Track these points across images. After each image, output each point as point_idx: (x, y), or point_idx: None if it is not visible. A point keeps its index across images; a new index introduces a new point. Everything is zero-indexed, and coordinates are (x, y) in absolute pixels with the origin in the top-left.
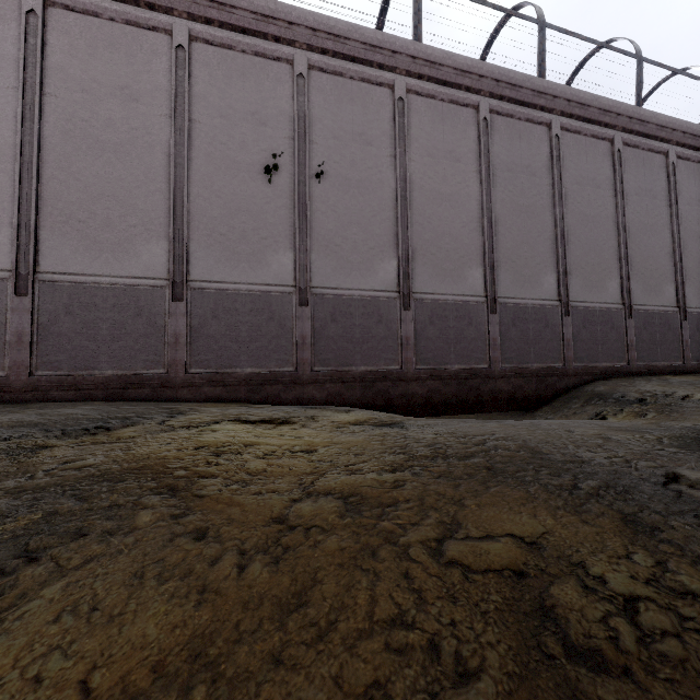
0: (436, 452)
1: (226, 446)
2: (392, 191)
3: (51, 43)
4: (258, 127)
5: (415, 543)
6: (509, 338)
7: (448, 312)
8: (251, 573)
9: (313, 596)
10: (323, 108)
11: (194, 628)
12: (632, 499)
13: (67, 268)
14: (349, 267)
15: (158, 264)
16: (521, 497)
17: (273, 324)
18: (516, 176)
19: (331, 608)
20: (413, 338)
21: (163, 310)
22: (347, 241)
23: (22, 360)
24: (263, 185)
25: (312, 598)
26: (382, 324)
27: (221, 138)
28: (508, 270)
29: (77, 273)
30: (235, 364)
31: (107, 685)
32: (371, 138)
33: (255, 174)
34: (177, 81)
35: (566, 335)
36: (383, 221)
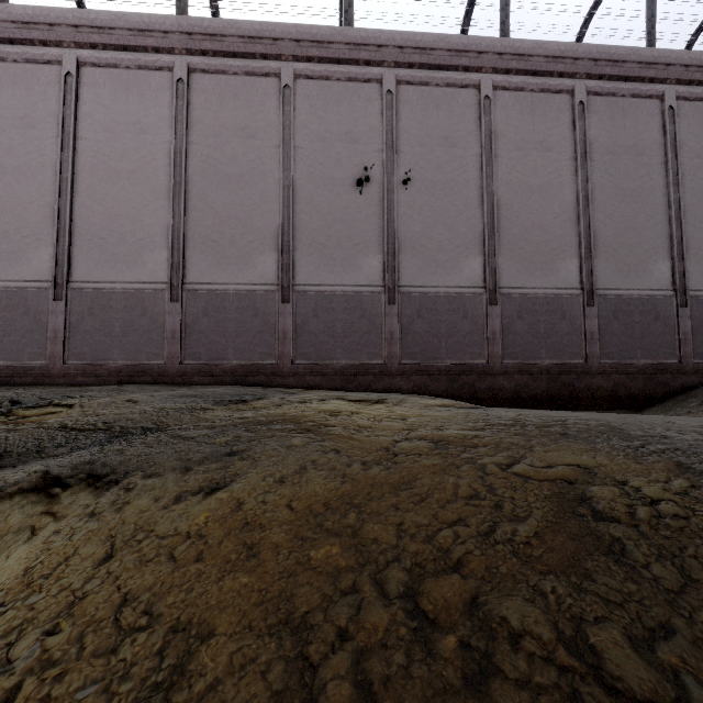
0: (516, 422)
1: (337, 412)
2: (477, 189)
3: (193, 101)
4: (351, 145)
5: (489, 464)
6: (609, 332)
7: (538, 306)
8: (373, 472)
9: (416, 484)
10: (409, 119)
11: (342, 492)
12: (696, 456)
13: (204, 279)
14: (434, 266)
15: (270, 272)
16: (586, 448)
17: (365, 321)
18: (619, 158)
19: (429, 489)
20: (500, 333)
21: (274, 310)
22: (432, 241)
23: (175, 352)
24: (355, 196)
25: (415, 485)
26: (467, 319)
27: (320, 159)
28: (608, 260)
29: (211, 283)
30: (332, 357)
31: (301, 508)
32: (456, 140)
33: (348, 187)
34: (284, 116)
35: (682, 328)
36: (468, 219)
